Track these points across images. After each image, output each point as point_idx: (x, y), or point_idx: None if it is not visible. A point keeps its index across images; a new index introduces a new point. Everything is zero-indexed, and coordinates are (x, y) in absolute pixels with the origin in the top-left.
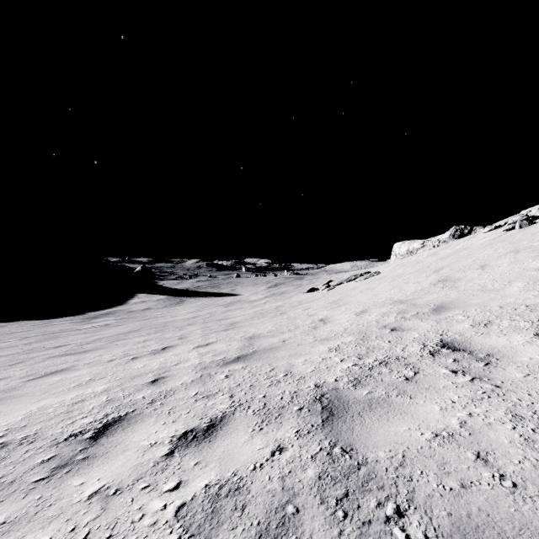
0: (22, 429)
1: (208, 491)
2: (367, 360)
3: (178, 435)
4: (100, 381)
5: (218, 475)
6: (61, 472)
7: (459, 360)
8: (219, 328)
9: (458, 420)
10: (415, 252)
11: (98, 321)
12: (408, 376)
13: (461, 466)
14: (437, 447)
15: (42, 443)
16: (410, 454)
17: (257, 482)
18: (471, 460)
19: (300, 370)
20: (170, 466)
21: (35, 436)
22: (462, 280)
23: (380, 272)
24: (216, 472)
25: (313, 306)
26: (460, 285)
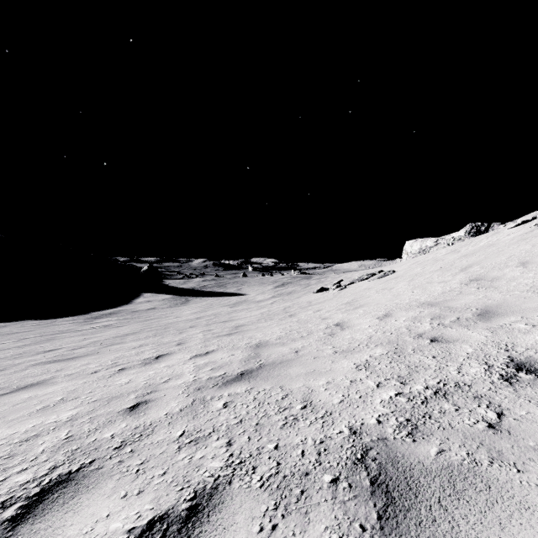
0: None
1: None
2: (415, 387)
3: (138, 529)
4: (71, 404)
5: None
6: None
7: None
8: (222, 332)
9: None
10: (428, 250)
11: (101, 321)
12: (491, 421)
13: None
14: None
15: None
16: None
17: None
18: None
19: (323, 400)
20: None
21: None
22: (502, 280)
23: (394, 271)
24: None
25: (325, 308)
26: (500, 285)
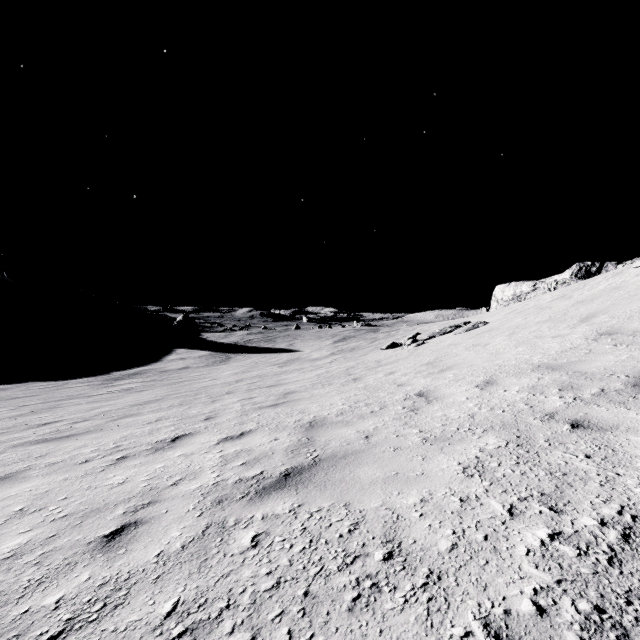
0: None
1: None
2: (580, 521)
3: None
4: (28, 520)
5: None
6: None
7: None
8: (266, 402)
9: None
10: (524, 296)
11: (121, 383)
12: None
13: None
14: None
15: None
16: None
17: None
18: None
19: (420, 541)
20: None
21: None
22: None
23: (486, 322)
24: None
25: (400, 370)
26: None
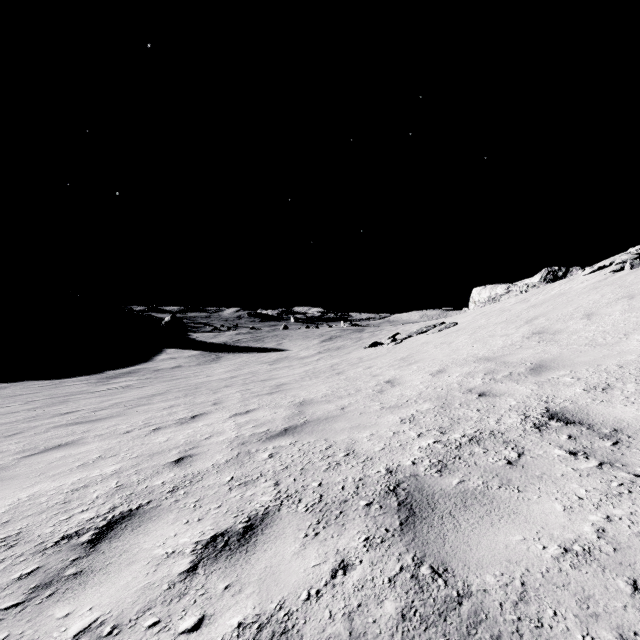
0: (2, 527)
1: (242, 634)
2: (453, 436)
3: (204, 541)
4: (111, 460)
5: (257, 607)
6: (42, 596)
7: (576, 437)
8: (262, 391)
9: (593, 527)
10: (498, 299)
11: (118, 381)
12: (511, 459)
13: (614, 605)
14: (571, 570)
15: (24, 548)
16: (532, 580)
17: (312, 621)
18: (626, 593)
19: (365, 449)
20: (190, 589)
21: (18, 537)
22: (564, 333)
23: (457, 323)
24: (254, 603)
25: (377, 365)
26: (561, 339)
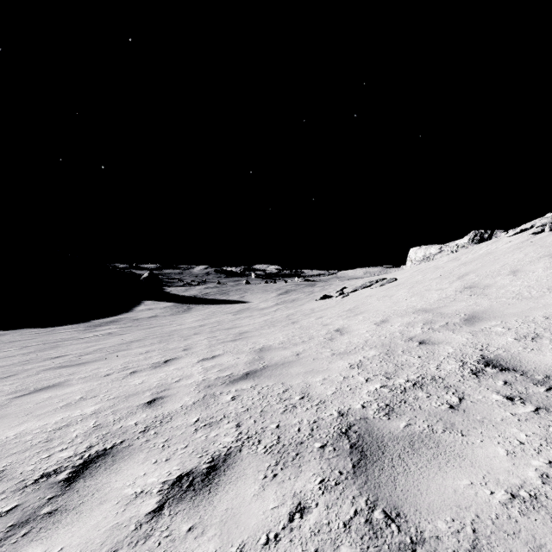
0: None
1: None
2: (397, 381)
3: (170, 481)
4: (91, 401)
5: (218, 551)
6: (18, 534)
7: (511, 383)
8: (227, 338)
9: (537, 472)
10: (432, 257)
11: (102, 329)
12: (453, 404)
13: None
14: (520, 517)
15: (7, 485)
16: (483, 527)
17: None
18: None
19: (318, 392)
20: (156, 531)
21: (2, 475)
22: (492, 287)
23: (397, 278)
24: (216, 546)
25: (327, 315)
26: (490, 293)
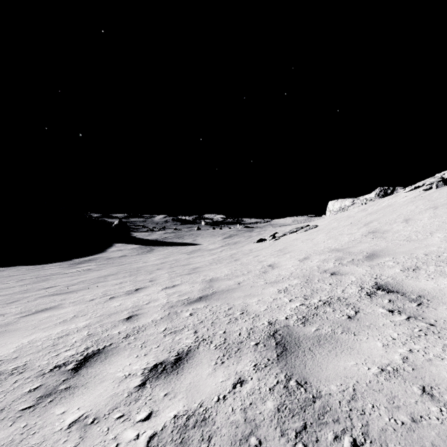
0: (13, 361)
1: (177, 421)
2: (312, 301)
3: (149, 368)
4: (82, 318)
5: (185, 406)
6: (45, 401)
7: (394, 301)
8: (183, 272)
9: (400, 356)
10: (346, 208)
11: (82, 266)
12: (350, 315)
13: (409, 401)
14: (384, 381)
15: (30, 373)
16: (360, 388)
17: (221, 413)
18: (417, 394)
19: (254, 309)
20: (142, 396)
21: (24, 367)
22: (389, 232)
23: (317, 225)
24: (184, 403)
25: (262, 254)
26: (388, 236)
